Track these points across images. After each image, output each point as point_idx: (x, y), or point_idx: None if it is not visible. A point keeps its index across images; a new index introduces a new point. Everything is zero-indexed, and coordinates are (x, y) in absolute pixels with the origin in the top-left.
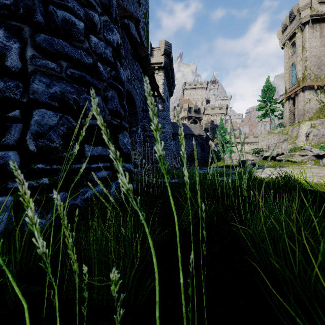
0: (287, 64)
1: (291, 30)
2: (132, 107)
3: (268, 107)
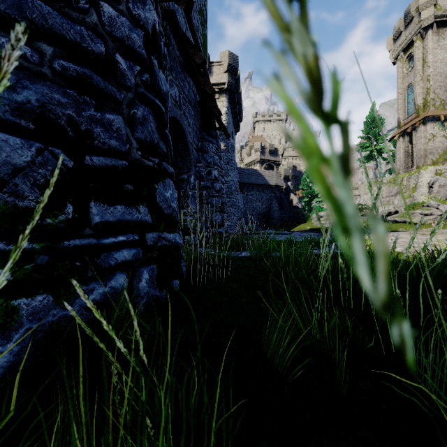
0: (401, 85)
1: (406, 37)
2: (182, 145)
3: (374, 147)
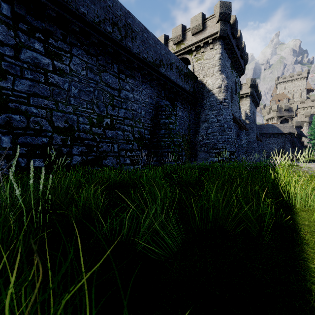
0: None
1: None
2: None
3: None
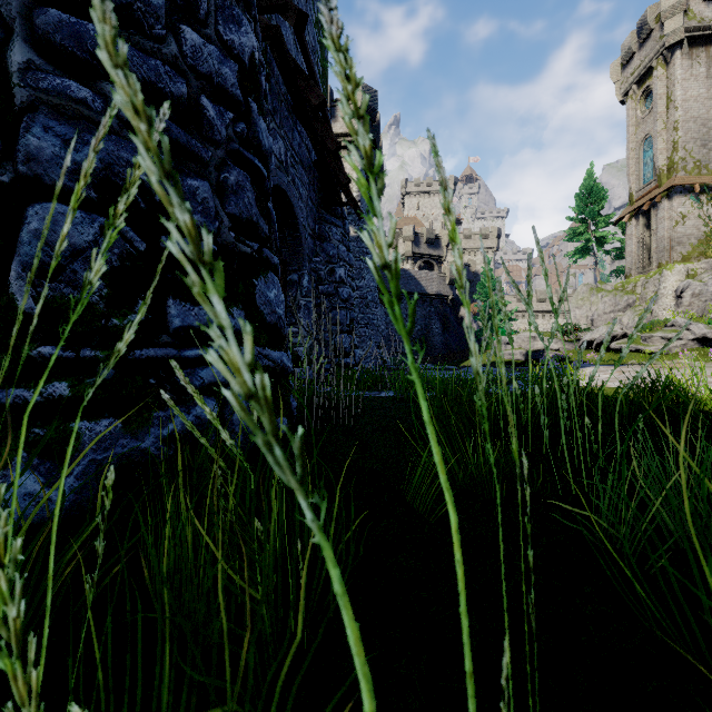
0: (634, 137)
1: (642, 61)
2: (290, 228)
3: (591, 234)
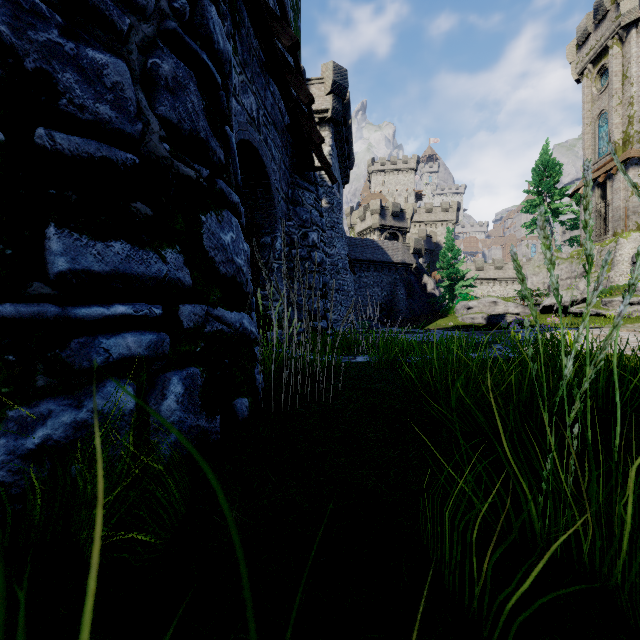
0: (589, 113)
1: (597, 41)
2: (262, 189)
3: (547, 206)
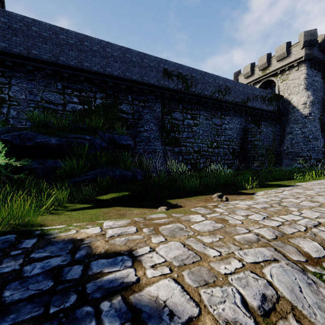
0: None
1: None
2: None
3: None
